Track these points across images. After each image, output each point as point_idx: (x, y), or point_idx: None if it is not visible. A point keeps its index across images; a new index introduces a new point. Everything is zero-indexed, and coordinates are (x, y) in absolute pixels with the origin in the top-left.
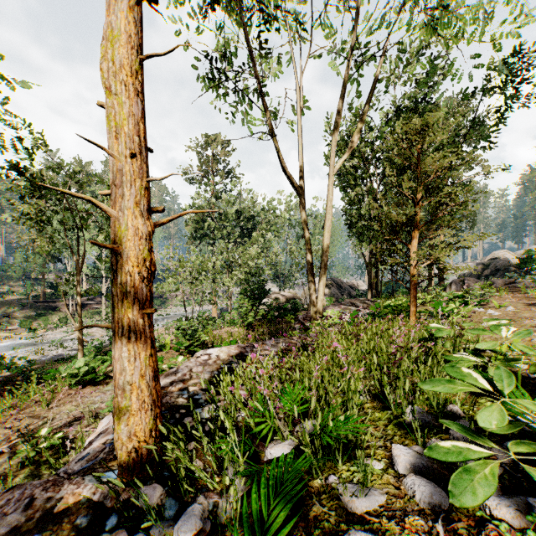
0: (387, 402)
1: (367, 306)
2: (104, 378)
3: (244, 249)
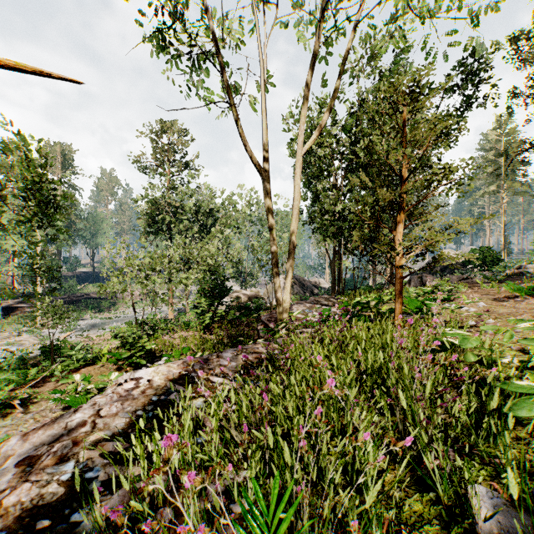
0: (429, 479)
1: (332, 303)
2: (3, 409)
3: (202, 245)
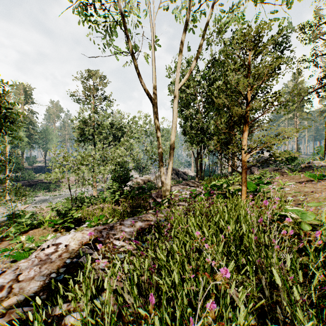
0: None
1: (196, 185)
2: None
3: (115, 149)
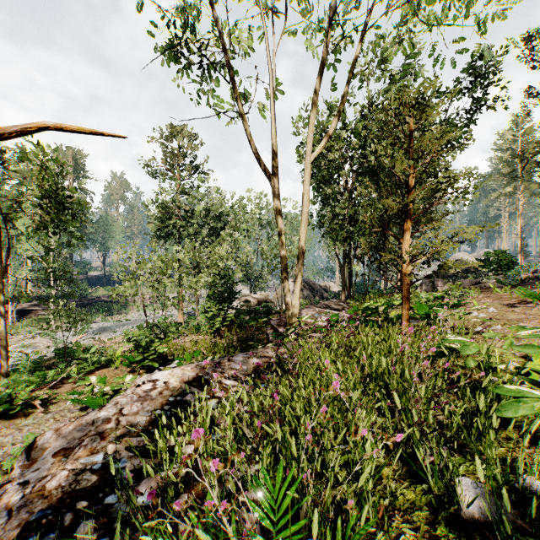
0: (422, 472)
1: (342, 308)
2: (24, 408)
3: (212, 249)
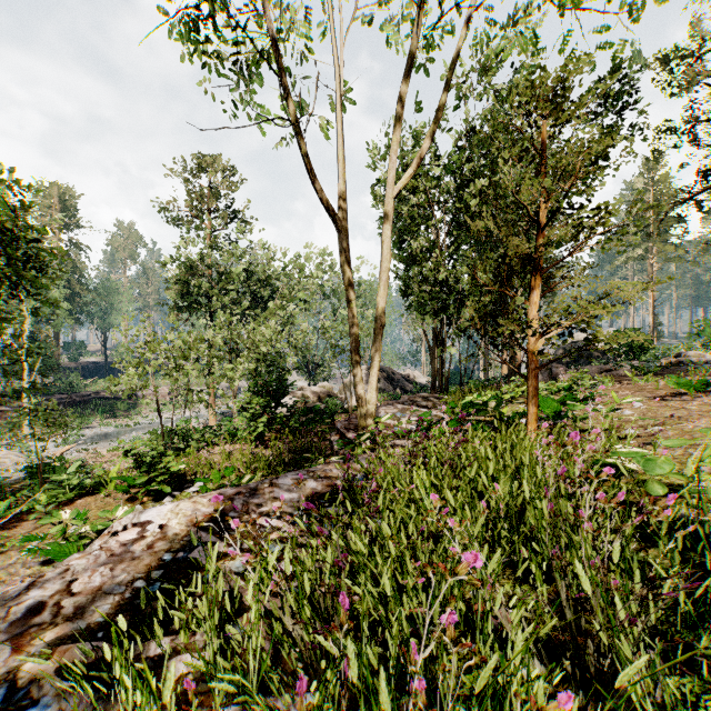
0: None
1: (432, 404)
2: None
3: (256, 326)
